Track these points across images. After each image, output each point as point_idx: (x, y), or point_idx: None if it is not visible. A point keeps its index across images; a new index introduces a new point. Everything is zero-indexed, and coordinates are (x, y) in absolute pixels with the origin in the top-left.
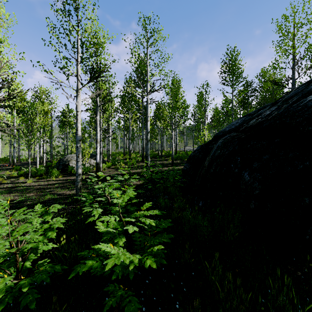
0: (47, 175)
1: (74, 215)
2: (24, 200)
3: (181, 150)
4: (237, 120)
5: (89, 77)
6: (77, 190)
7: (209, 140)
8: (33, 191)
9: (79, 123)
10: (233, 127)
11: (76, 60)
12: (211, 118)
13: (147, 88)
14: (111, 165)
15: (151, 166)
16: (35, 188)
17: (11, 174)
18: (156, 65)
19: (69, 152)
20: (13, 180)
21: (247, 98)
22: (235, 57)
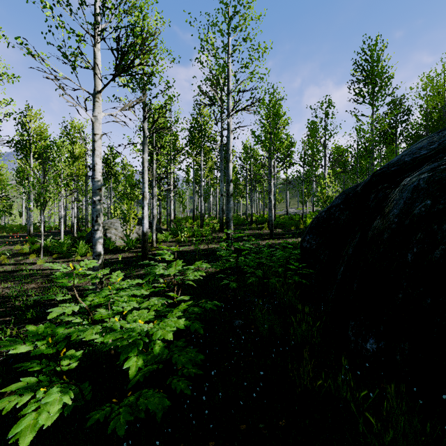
0: (71, 252)
1: (69, 347)
2: (14, 296)
3: (280, 214)
4: (428, 138)
5: (115, 66)
6: (93, 285)
7: (342, 192)
8: (38, 279)
9: (97, 157)
10: (425, 153)
11: (93, 37)
12: (337, 158)
13: (229, 106)
14: (171, 237)
15: (235, 238)
16: (44, 274)
17: (20, 250)
18: (244, 65)
19: (111, 217)
20: (20, 259)
21: (395, 125)
22: (378, 54)
